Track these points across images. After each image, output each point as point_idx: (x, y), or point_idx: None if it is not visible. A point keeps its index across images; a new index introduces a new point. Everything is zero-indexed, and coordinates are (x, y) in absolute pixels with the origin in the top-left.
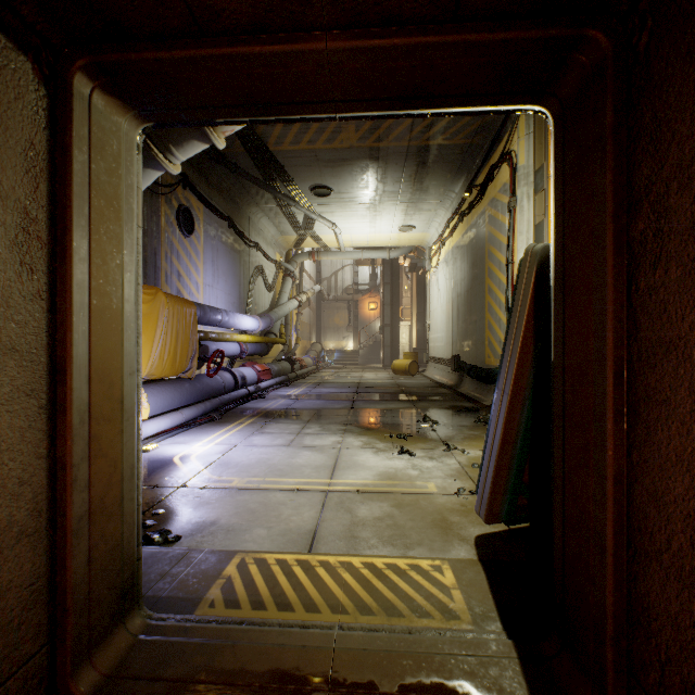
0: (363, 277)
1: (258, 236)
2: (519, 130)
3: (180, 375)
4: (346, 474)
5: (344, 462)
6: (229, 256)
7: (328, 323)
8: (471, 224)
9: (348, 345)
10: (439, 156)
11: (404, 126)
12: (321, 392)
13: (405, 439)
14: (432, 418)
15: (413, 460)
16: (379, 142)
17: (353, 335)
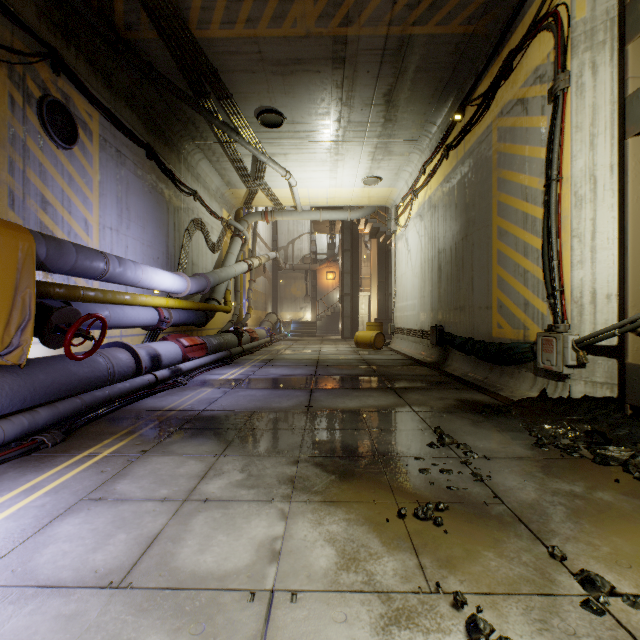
0: (321, 246)
1: (197, 183)
2: None
3: None
4: None
5: None
6: (149, 197)
7: (285, 293)
8: (464, 154)
9: (305, 316)
10: (425, 59)
11: None
12: (268, 375)
13: (439, 525)
14: (451, 434)
15: None
16: (347, 27)
17: (311, 305)
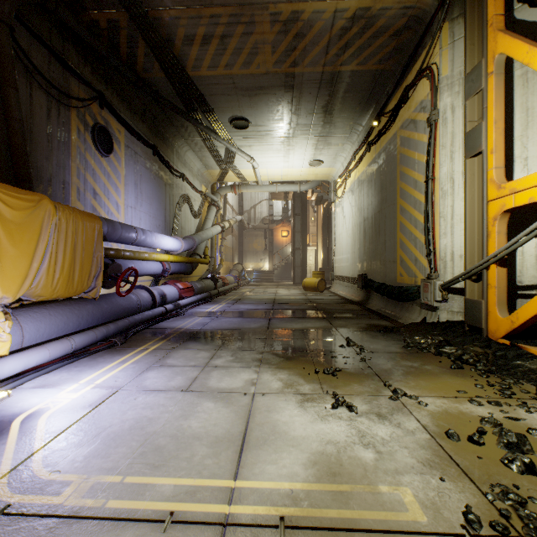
0: (277, 210)
1: (185, 167)
2: (442, 40)
3: (82, 295)
4: (261, 460)
5: (258, 426)
6: (154, 182)
7: (248, 247)
8: (380, 151)
9: (264, 266)
10: (351, 85)
11: (320, 47)
12: (239, 309)
13: (334, 375)
14: (355, 341)
15: (356, 422)
16: (294, 67)
17: (269, 257)
